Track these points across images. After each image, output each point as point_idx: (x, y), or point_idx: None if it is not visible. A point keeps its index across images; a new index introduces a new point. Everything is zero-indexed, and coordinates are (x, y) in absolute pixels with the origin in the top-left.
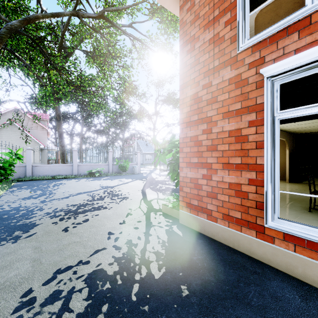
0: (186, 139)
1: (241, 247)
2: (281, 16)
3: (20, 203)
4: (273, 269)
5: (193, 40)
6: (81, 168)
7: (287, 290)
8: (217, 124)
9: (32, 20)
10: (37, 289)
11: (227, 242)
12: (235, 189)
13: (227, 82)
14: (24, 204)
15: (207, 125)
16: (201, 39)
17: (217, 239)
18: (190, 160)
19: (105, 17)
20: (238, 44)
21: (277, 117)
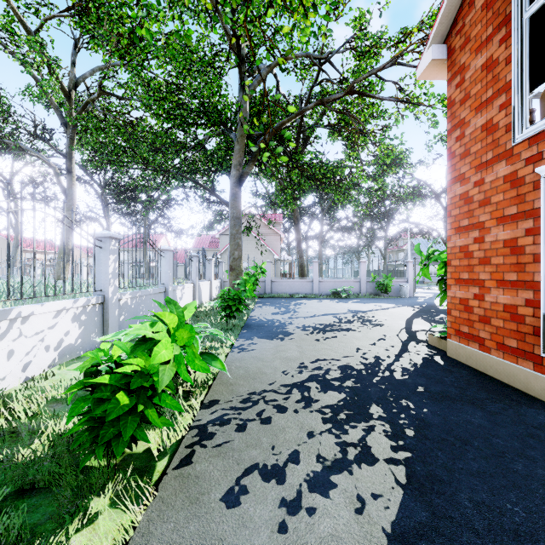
0: (455, 249)
1: (517, 383)
2: None
3: (271, 317)
4: None
5: (462, 125)
6: (323, 285)
7: (544, 416)
8: (490, 232)
9: (278, 128)
10: (307, 363)
11: (501, 377)
12: (510, 311)
13: (501, 180)
14: (275, 318)
15: (479, 233)
16: (473, 124)
17: (491, 374)
18: (459, 276)
19: (354, 91)
20: (513, 135)
21: None
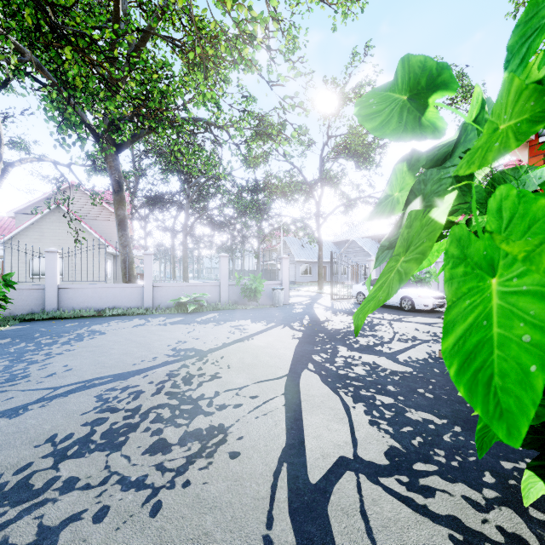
0: None
1: None
2: None
3: None
4: None
5: None
6: (161, 292)
7: None
8: None
9: None
10: None
11: None
12: None
13: None
14: None
15: None
16: None
17: None
18: None
19: None
20: None
21: None
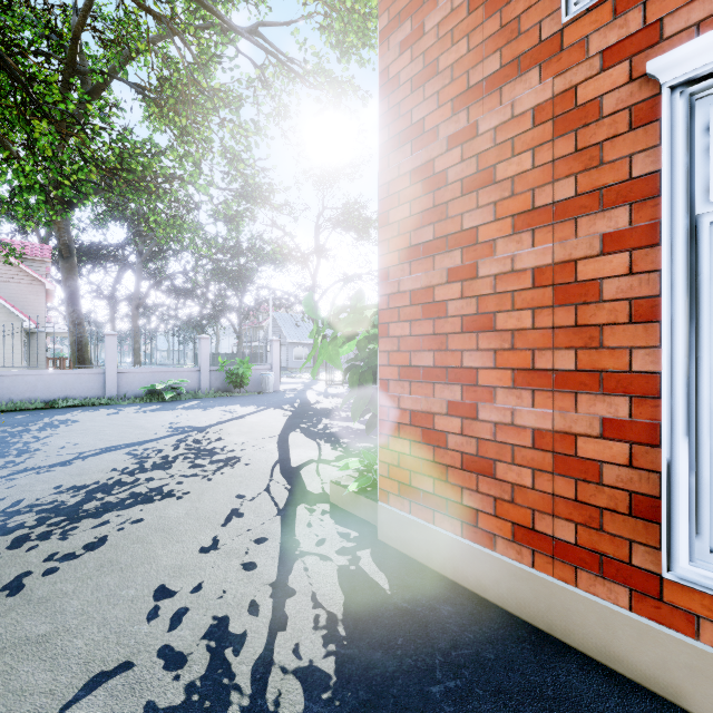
0: (399, 298)
1: (575, 635)
2: None
3: None
4: None
5: (418, 8)
6: (128, 379)
7: None
8: (495, 252)
9: None
10: None
11: (528, 613)
12: (555, 449)
13: (528, 120)
14: None
15: (463, 256)
16: (446, 0)
17: (496, 601)
18: (409, 360)
19: None
20: None
21: (708, 217)
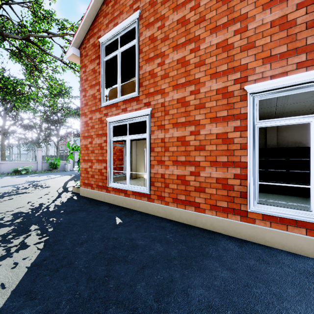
0: (83, 146)
1: (102, 199)
2: (115, 96)
3: None
4: (109, 203)
5: (85, 91)
6: (4, 166)
7: (106, 207)
8: (94, 140)
9: None
10: None
11: (98, 198)
12: (100, 171)
13: (98, 119)
14: None
15: (91, 139)
16: (89, 92)
17: (94, 198)
18: (84, 158)
19: (30, 40)
20: (101, 103)
21: (112, 140)
